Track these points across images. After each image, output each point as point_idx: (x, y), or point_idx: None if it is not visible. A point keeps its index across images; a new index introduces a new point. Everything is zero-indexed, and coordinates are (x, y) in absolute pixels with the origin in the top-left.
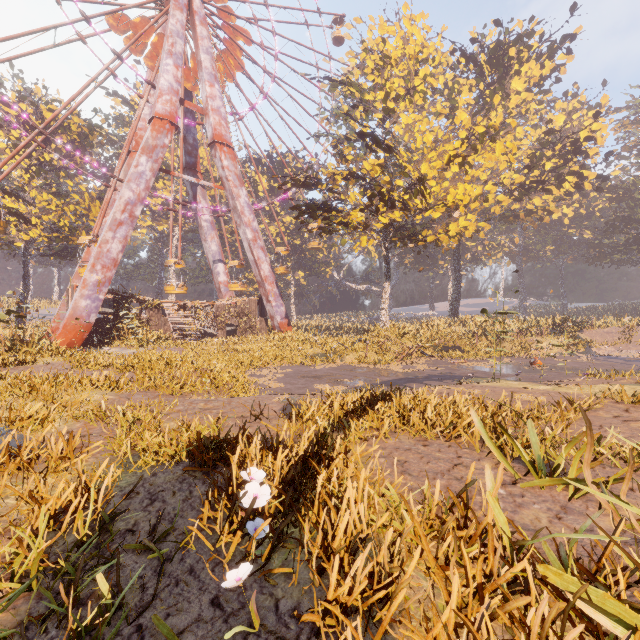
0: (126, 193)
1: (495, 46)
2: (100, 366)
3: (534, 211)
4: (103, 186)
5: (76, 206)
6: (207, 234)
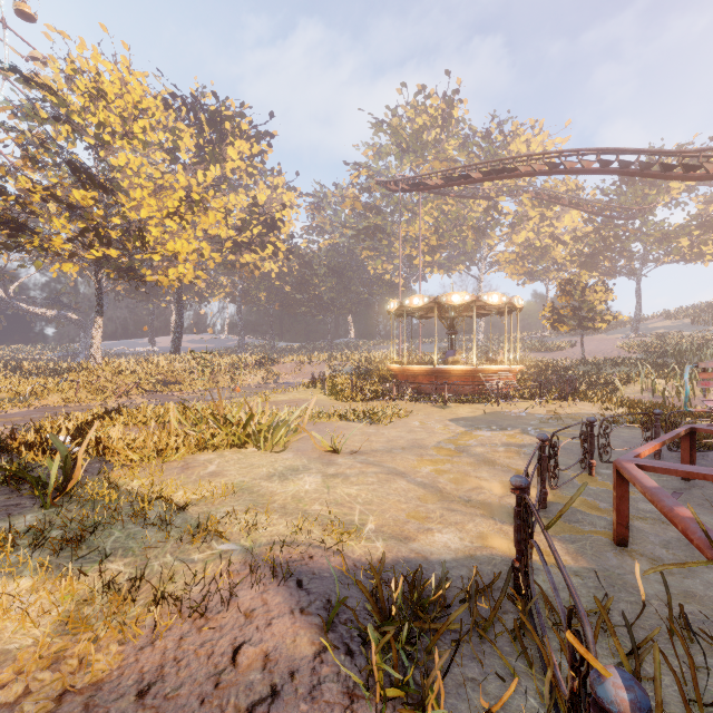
0: None
1: (214, 112)
2: None
3: (247, 264)
4: None
5: None
6: None
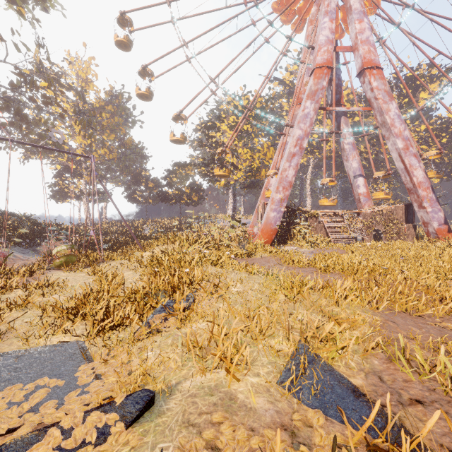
0: (297, 132)
1: None
2: (302, 264)
3: None
4: (267, 141)
5: (259, 154)
6: (348, 155)
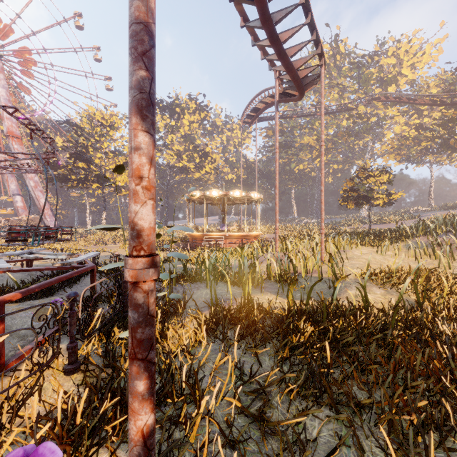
0: None
1: (172, 105)
2: None
3: (202, 178)
4: None
5: None
6: (8, 179)
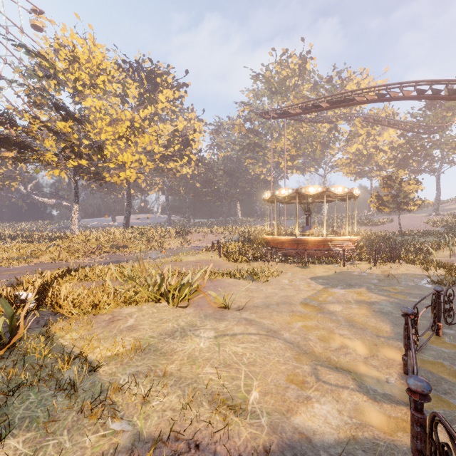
0: None
1: (150, 71)
2: None
3: (171, 169)
4: None
5: None
6: None
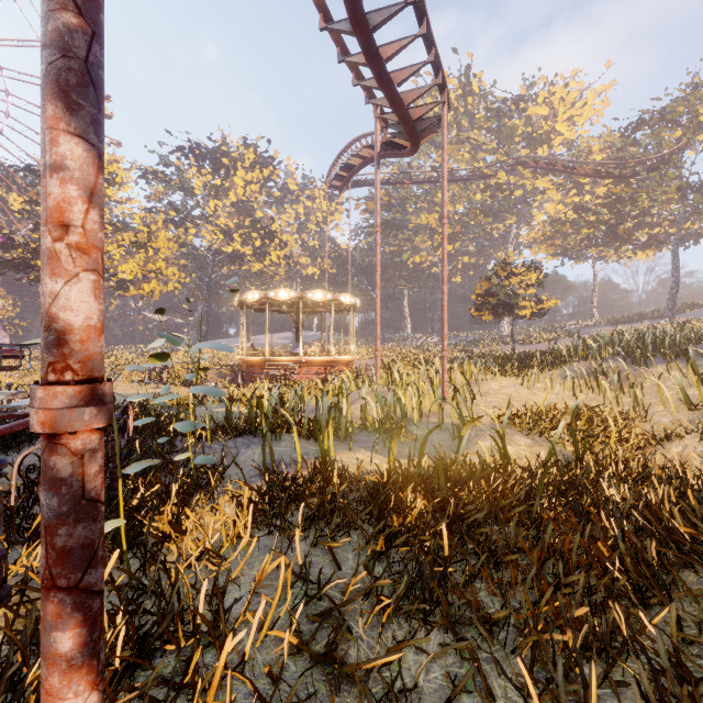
0: None
1: (215, 153)
2: None
3: (266, 271)
4: None
5: None
6: None
